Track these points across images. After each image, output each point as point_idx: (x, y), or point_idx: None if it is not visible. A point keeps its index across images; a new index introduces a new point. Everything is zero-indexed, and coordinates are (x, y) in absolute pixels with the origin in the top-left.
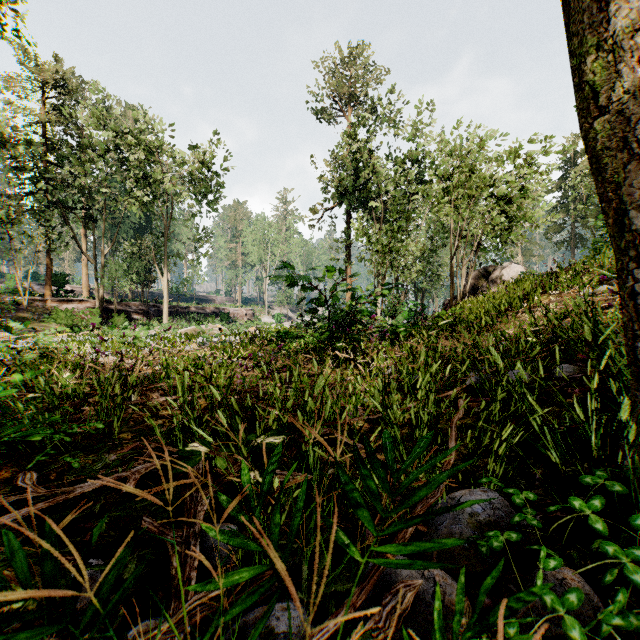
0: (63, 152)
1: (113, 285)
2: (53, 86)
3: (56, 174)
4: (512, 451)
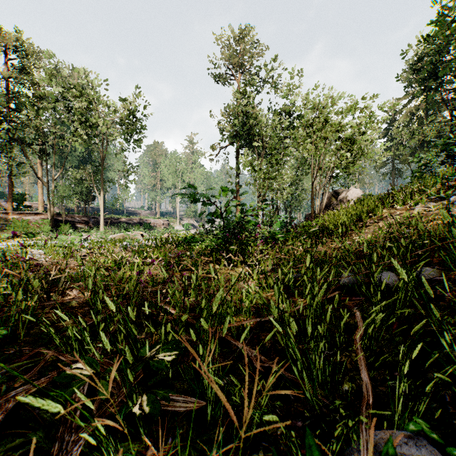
0: (22, 100)
1: (61, 202)
2: (14, 50)
3: (17, 117)
4: (405, 360)
